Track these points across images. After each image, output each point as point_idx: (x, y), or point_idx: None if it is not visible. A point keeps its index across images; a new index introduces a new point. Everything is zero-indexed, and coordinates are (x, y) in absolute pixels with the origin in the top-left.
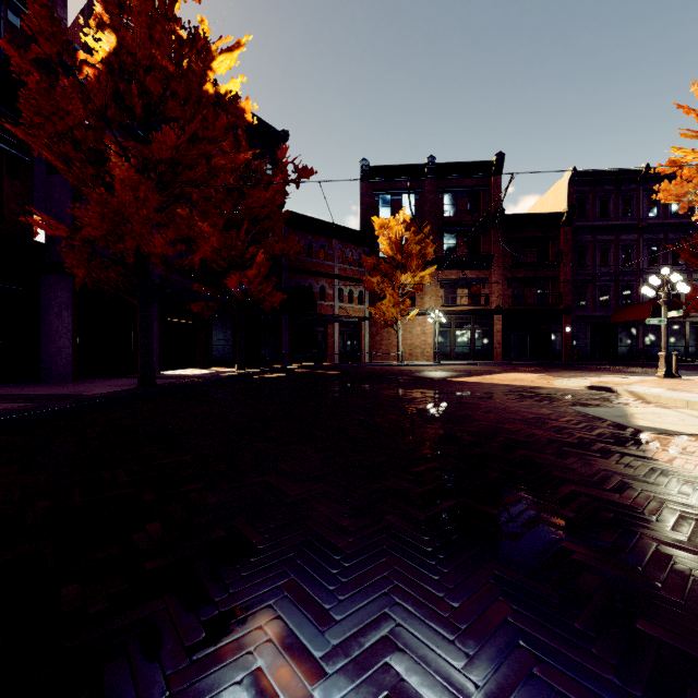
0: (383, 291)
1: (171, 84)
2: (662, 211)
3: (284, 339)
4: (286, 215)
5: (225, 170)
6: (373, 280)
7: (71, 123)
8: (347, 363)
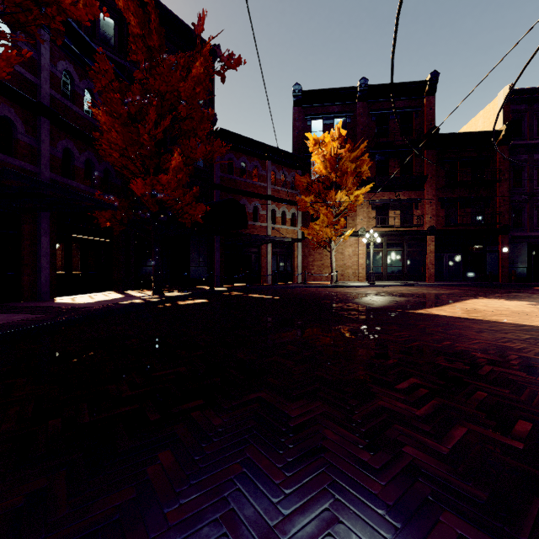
0: (316, 212)
1: None
2: None
3: (215, 260)
4: (210, 115)
5: None
6: (306, 200)
7: None
8: (280, 284)
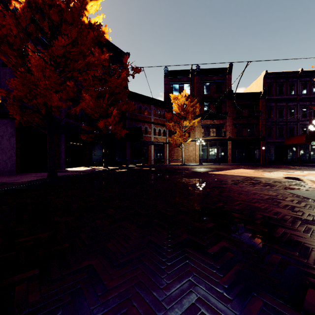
0: (175, 130)
1: (63, 15)
2: (308, 91)
3: (127, 153)
4: (128, 91)
5: (94, 64)
6: (170, 124)
7: (5, 33)
8: (157, 164)
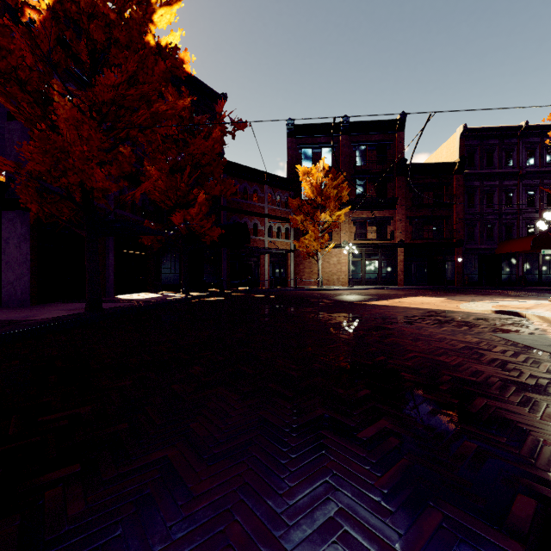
0: (306, 228)
1: (113, 31)
2: (538, 160)
3: (223, 268)
4: (224, 162)
5: (166, 116)
6: (297, 219)
7: (14, 63)
8: (276, 288)
